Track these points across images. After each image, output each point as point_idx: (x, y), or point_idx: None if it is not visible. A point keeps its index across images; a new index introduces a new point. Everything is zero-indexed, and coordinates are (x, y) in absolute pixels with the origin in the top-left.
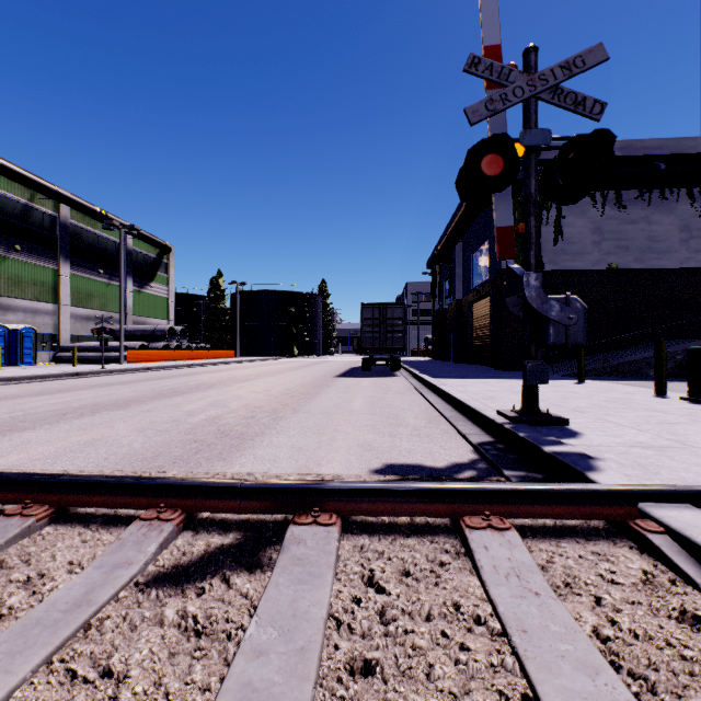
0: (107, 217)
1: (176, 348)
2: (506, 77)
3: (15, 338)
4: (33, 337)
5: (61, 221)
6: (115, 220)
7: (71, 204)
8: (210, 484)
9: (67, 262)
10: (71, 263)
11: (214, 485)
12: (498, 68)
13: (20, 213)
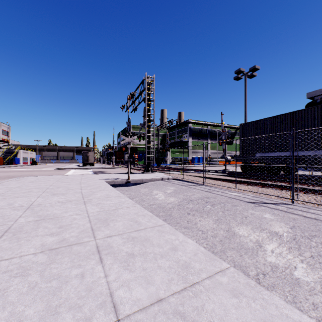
0: (218, 125)
1: (234, 161)
2: (222, 133)
3: (199, 159)
4: (202, 158)
5: (208, 130)
6: (220, 125)
7: (210, 125)
8: (192, 169)
9: (209, 139)
10: (210, 139)
11: (192, 169)
12: (222, 132)
13: (200, 130)
